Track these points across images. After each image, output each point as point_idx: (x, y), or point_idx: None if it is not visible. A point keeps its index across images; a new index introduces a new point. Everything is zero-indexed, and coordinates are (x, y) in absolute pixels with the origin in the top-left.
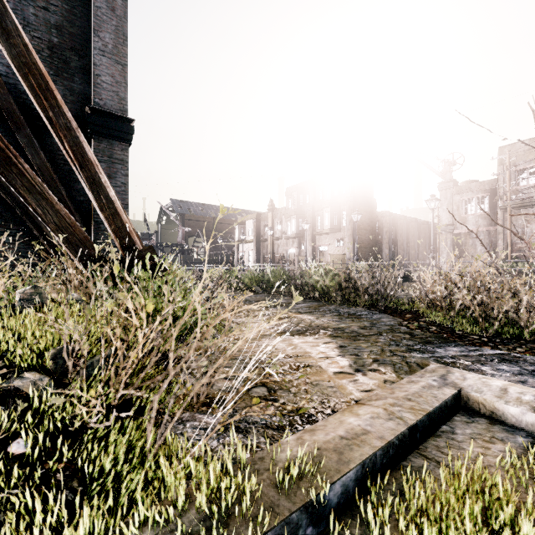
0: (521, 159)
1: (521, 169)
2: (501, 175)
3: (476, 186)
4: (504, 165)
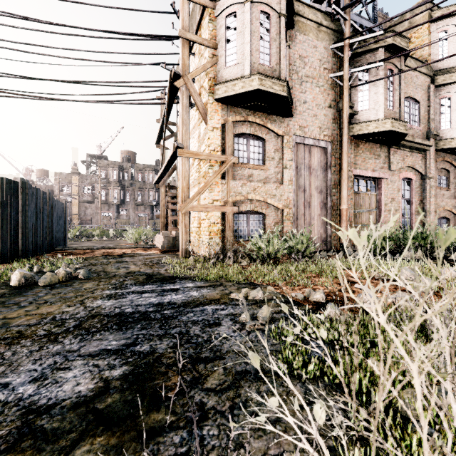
0: (64, 181)
1: (64, 185)
2: (56, 185)
3: (45, 187)
4: (57, 181)
